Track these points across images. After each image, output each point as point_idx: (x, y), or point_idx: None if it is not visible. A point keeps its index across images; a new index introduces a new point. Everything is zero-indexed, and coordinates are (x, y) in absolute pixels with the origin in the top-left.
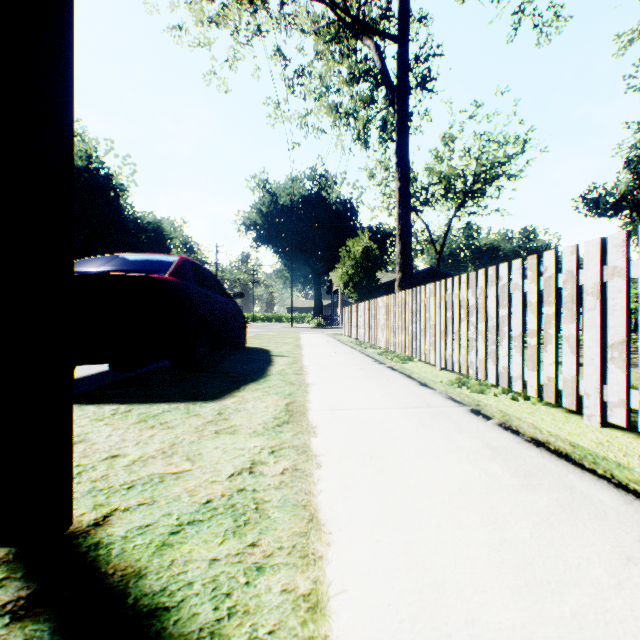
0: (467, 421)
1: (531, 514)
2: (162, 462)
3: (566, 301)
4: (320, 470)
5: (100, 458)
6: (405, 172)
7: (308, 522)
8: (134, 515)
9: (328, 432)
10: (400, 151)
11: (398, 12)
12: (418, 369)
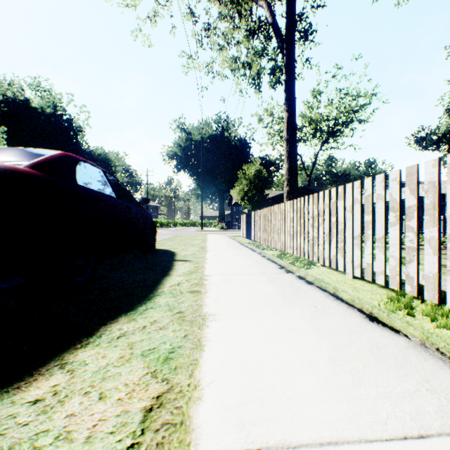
0: None
1: None
2: None
3: None
4: None
5: None
6: (292, 105)
7: None
8: None
9: None
10: (288, 87)
11: None
12: (327, 277)
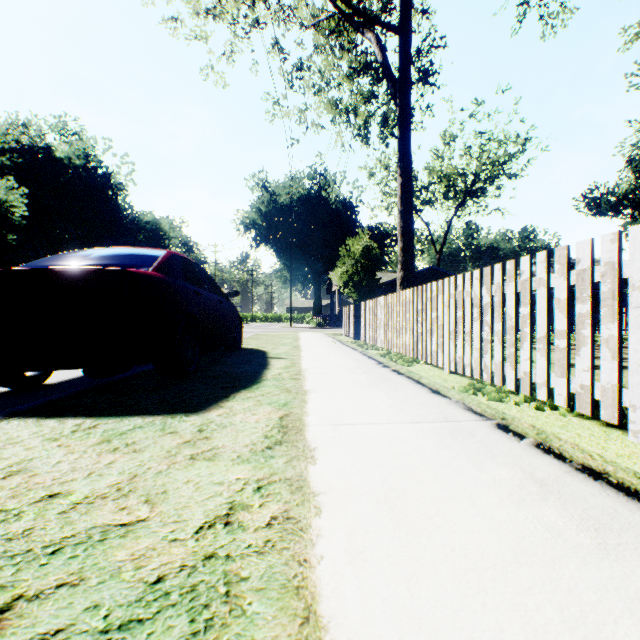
0: (496, 441)
1: (631, 605)
2: (112, 506)
3: (605, 297)
4: (320, 519)
5: (32, 499)
6: (407, 168)
7: (302, 624)
8: (42, 609)
9: (330, 457)
10: (402, 146)
11: (400, 2)
12: (425, 372)
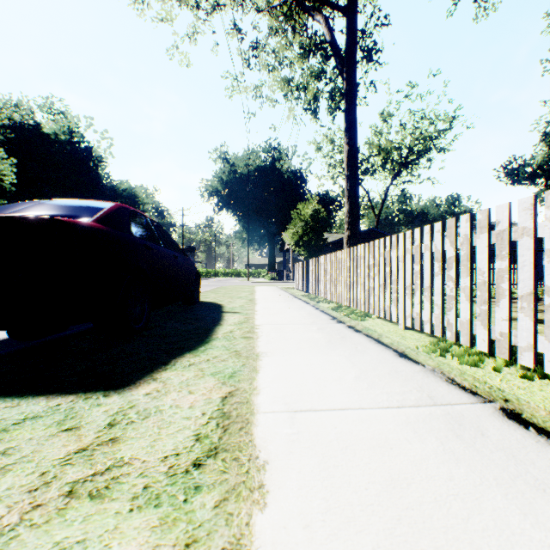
0: (522, 445)
1: None
2: None
3: None
4: None
5: None
6: (353, 136)
7: None
8: None
9: (287, 487)
10: (348, 117)
11: None
12: (380, 328)
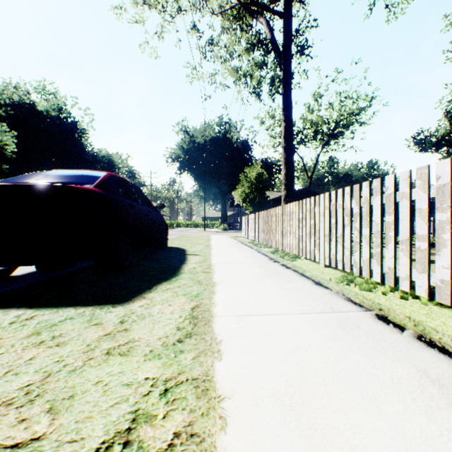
0: (381, 332)
1: None
2: (12, 417)
3: None
4: (225, 436)
5: None
6: (289, 115)
7: None
8: None
9: (234, 351)
10: (285, 99)
11: None
12: (306, 266)
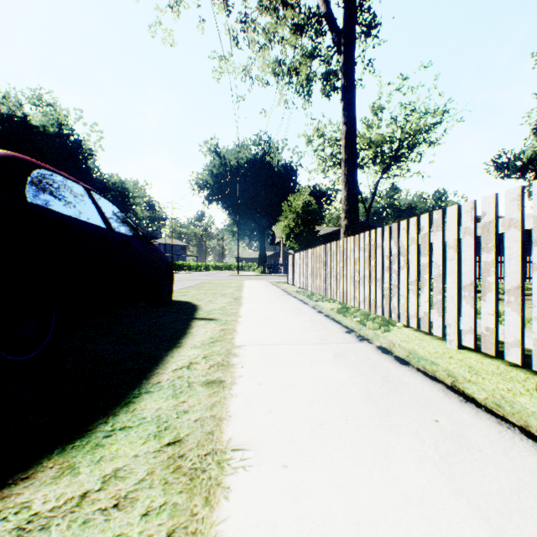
0: None
1: None
2: None
3: None
4: None
5: None
6: (351, 116)
7: None
8: None
9: None
10: (346, 94)
11: None
12: (420, 346)
